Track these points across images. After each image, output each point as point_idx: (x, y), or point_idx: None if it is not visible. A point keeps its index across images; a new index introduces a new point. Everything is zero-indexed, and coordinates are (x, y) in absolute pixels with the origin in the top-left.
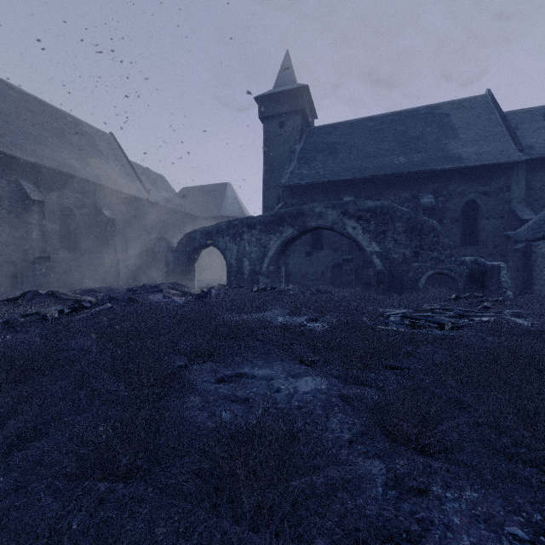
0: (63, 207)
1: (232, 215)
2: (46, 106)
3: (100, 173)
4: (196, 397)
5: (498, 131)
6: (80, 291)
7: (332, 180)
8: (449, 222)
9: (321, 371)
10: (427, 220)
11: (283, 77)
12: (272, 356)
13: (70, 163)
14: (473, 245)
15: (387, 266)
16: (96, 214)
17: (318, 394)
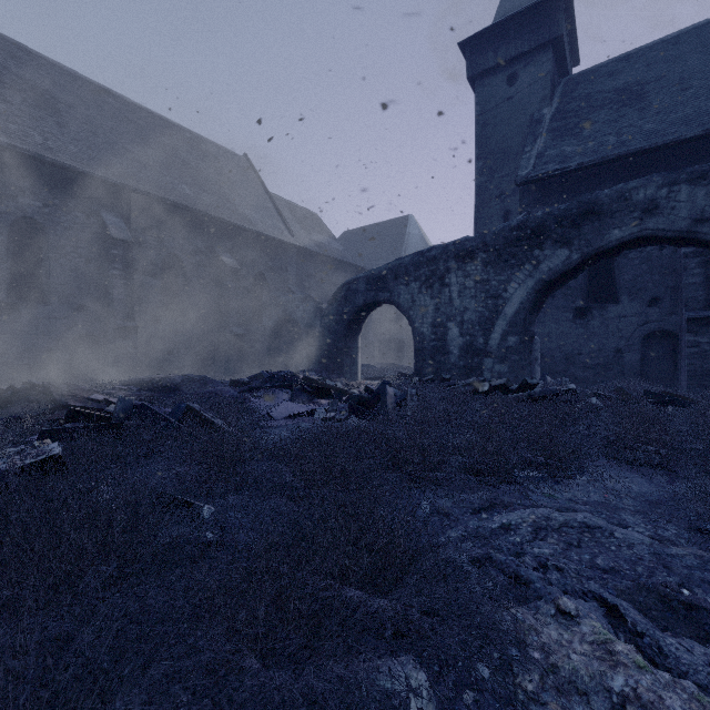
0: (166, 253)
1: None
2: (157, 119)
3: (223, 204)
4: None
5: None
6: (140, 385)
7: (647, 147)
8: None
9: None
10: None
11: None
12: None
13: (178, 190)
14: None
15: None
16: (214, 263)
17: None
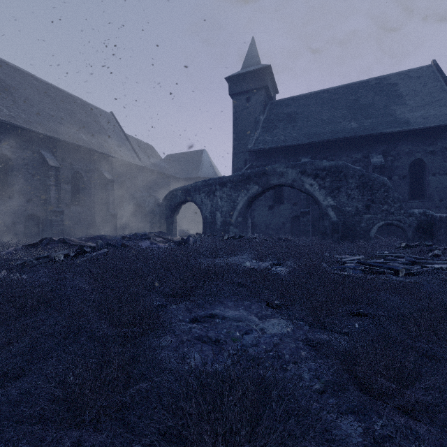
0: (74, 171)
1: (207, 176)
2: (62, 93)
3: (103, 144)
4: (171, 336)
5: (443, 96)
6: (85, 238)
7: (291, 145)
8: (397, 179)
9: (286, 314)
10: (377, 176)
11: (249, 59)
12: (240, 297)
13: (79, 137)
14: (420, 199)
15: (341, 217)
16: (99, 176)
17: (285, 337)
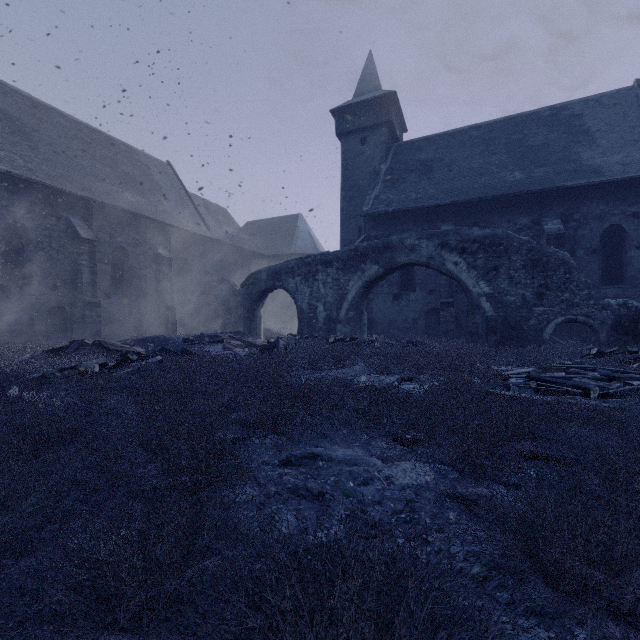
0: (115, 246)
1: (304, 252)
2: (98, 135)
3: (156, 207)
4: (253, 486)
5: None
6: (131, 341)
7: (427, 206)
8: (583, 254)
9: (424, 455)
10: (554, 251)
11: (364, 83)
12: (354, 429)
13: (123, 197)
14: (618, 284)
15: (500, 311)
16: (151, 253)
17: (423, 491)
